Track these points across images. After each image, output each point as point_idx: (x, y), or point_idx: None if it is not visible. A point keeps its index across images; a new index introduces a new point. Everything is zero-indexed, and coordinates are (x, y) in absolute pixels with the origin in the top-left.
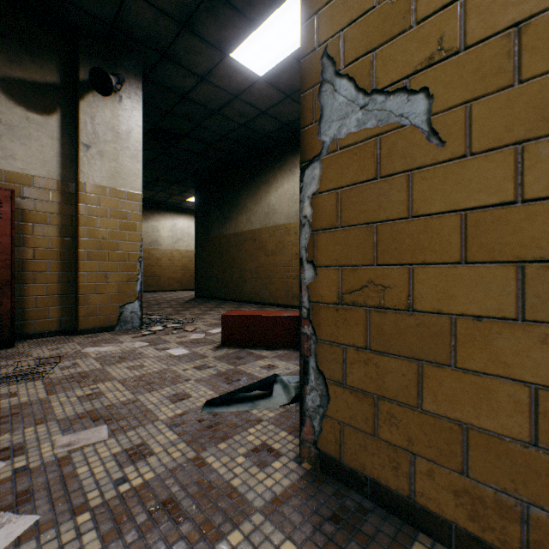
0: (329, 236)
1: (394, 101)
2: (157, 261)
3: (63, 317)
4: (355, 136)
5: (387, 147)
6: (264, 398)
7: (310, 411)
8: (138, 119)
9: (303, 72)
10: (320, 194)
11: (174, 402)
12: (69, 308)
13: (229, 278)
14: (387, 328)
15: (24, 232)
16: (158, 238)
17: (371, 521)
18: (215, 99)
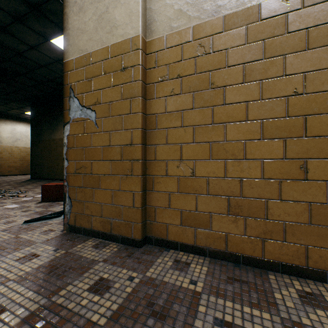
0: (72, 150)
1: (88, 111)
2: None
3: None
4: (79, 119)
5: (87, 125)
6: (57, 217)
7: (67, 212)
8: None
9: (64, 90)
10: (70, 135)
11: (6, 224)
12: None
13: (56, 166)
14: (87, 180)
15: None
16: None
17: (80, 238)
18: (43, 59)
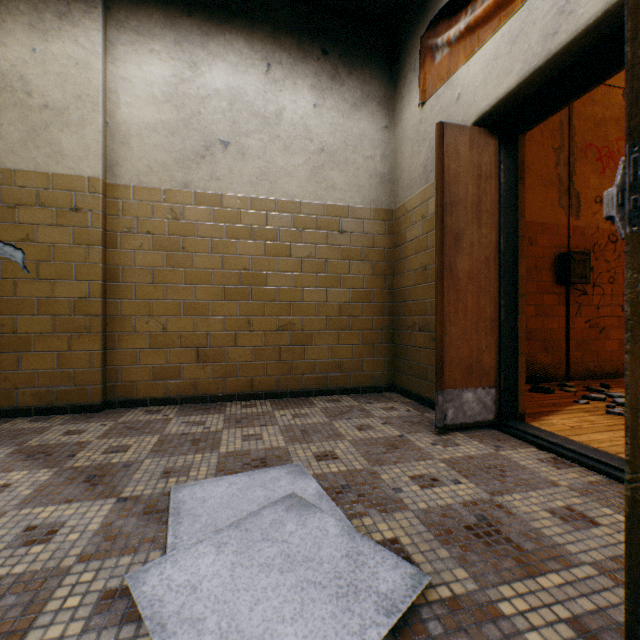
0: None
1: (9, 249)
2: None
3: None
4: None
5: (5, 267)
6: None
7: None
8: None
9: None
10: None
11: None
12: None
13: None
14: (5, 342)
15: None
16: None
17: None
18: None
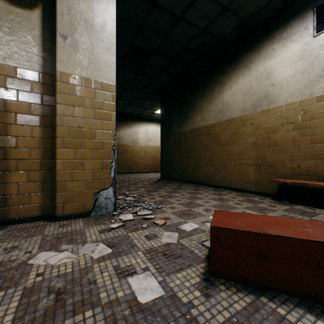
0: None
1: None
2: (136, 153)
3: (44, 203)
4: None
5: None
6: None
7: None
8: (112, 13)
9: None
10: None
11: None
12: (49, 194)
13: (186, 164)
14: None
15: (7, 121)
16: (137, 139)
17: None
18: None
